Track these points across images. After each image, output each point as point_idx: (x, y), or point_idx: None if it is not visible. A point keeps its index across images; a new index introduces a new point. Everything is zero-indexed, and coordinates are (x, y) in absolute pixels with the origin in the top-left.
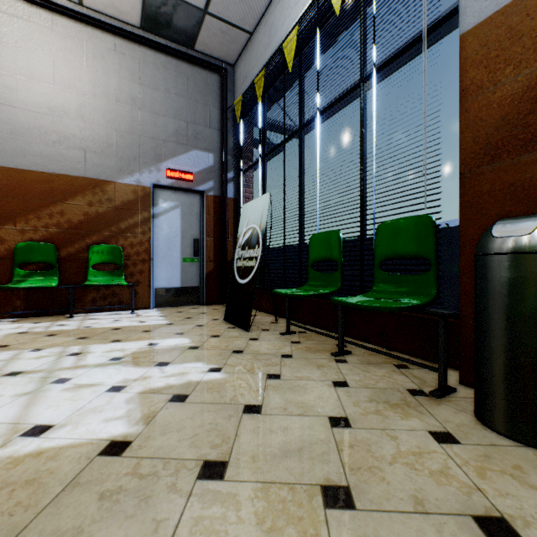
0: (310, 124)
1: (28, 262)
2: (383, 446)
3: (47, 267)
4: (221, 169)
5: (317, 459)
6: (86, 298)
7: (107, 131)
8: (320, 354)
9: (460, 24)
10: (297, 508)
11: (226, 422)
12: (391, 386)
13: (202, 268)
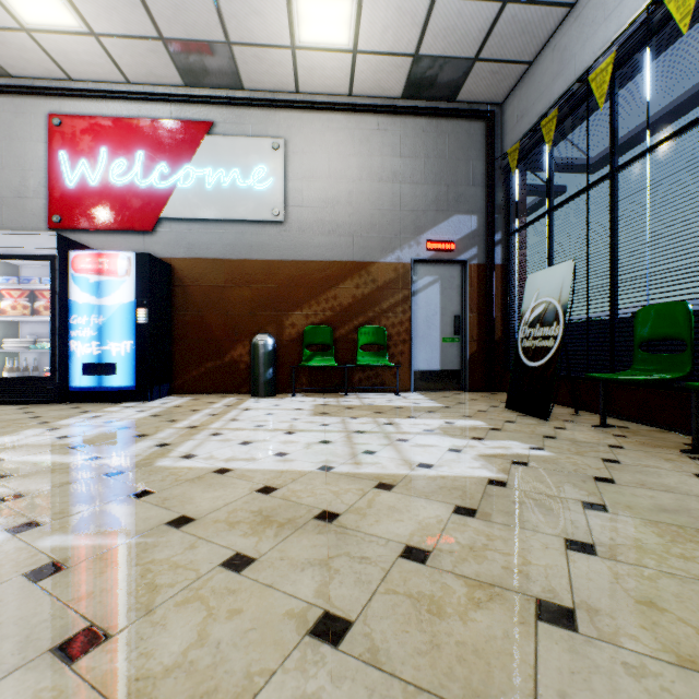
0: (629, 165)
1: (312, 343)
2: None
3: (324, 348)
4: (485, 232)
5: None
6: (353, 378)
7: (371, 212)
8: (661, 449)
9: None
10: (692, 537)
11: (583, 484)
12: None
13: (463, 348)
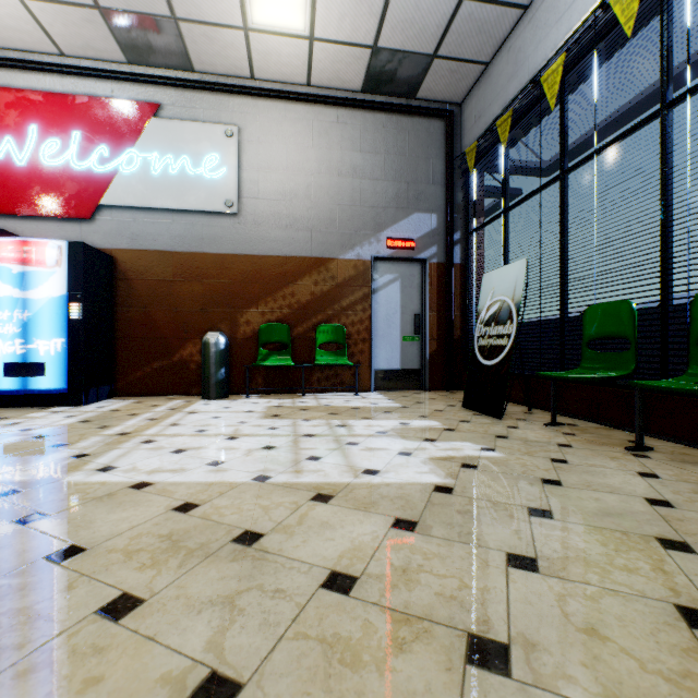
0: (578, 167)
1: (268, 342)
2: None
3: (281, 347)
4: (445, 231)
5: (643, 522)
6: (312, 378)
7: (330, 207)
8: (608, 447)
9: None
10: (635, 544)
11: (530, 487)
12: None
13: (423, 347)
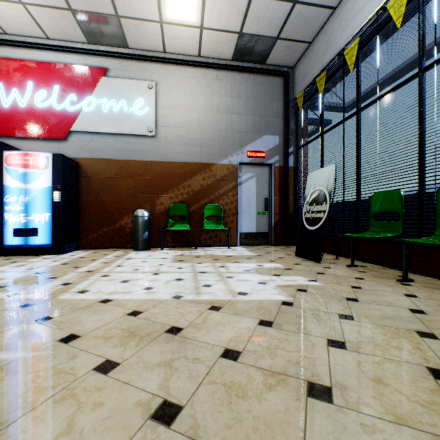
0: (367, 107)
1: (174, 215)
2: None
3: (182, 218)
4: (283, 146)
5: (407, 322)
6: (201, 237)
7: (212, 132)
8: (386, 279)
9: None
10: (403, 334)
11: (339, 302)
12: None
13: (270, 219)
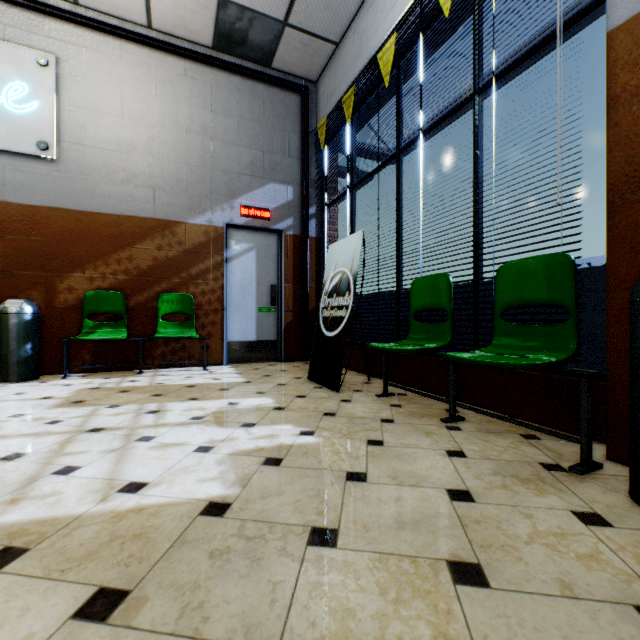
0: (410, 147)
1: (96, 312)
2: (516, 524)
3: (115, 317)
4: (301, 204)
5: (439, 533)
6: (155, 352)
7: (177, 166)
8: (426, 420)
9: (607, 19)
10: (422, 582)
11: (329, 489)
12: (519, 458)
13: (280, 318)
